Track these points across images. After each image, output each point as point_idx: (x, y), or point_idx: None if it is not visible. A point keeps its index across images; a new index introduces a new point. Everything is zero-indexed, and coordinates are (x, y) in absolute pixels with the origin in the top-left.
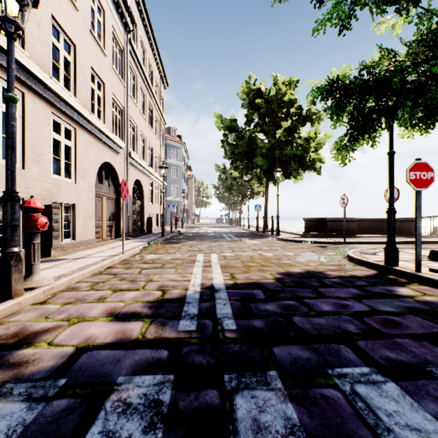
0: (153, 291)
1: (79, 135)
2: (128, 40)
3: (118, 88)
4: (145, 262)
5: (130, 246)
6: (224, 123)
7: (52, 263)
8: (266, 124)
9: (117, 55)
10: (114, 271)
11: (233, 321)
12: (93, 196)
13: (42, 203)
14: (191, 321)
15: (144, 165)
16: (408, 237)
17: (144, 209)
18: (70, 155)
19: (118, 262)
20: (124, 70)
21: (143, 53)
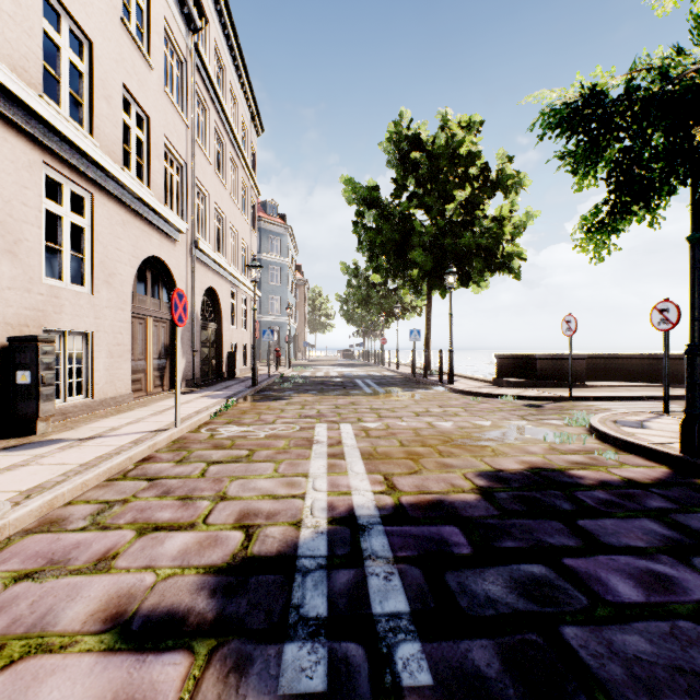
0: (226, 530)
1: (100, 206)
2: (193, 45)
3: (176, 128)
4: (217, 445)
5: (193, 408)
6: (357, 192)
7: (32, 451)
8: (428, 194)
9: (173, 71)
10: (153, 469)
11: (419, 647)
12: (127, 316)
13: (22, 332)
14: (314, 651)
15: (221, 263)
16: (673, 387)
17: (223, 338)
18: (81, 243)
19: (165, 445)
20: (187, 98)
21: (220, 72)
